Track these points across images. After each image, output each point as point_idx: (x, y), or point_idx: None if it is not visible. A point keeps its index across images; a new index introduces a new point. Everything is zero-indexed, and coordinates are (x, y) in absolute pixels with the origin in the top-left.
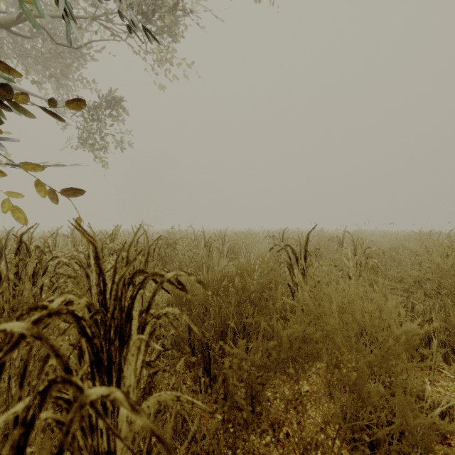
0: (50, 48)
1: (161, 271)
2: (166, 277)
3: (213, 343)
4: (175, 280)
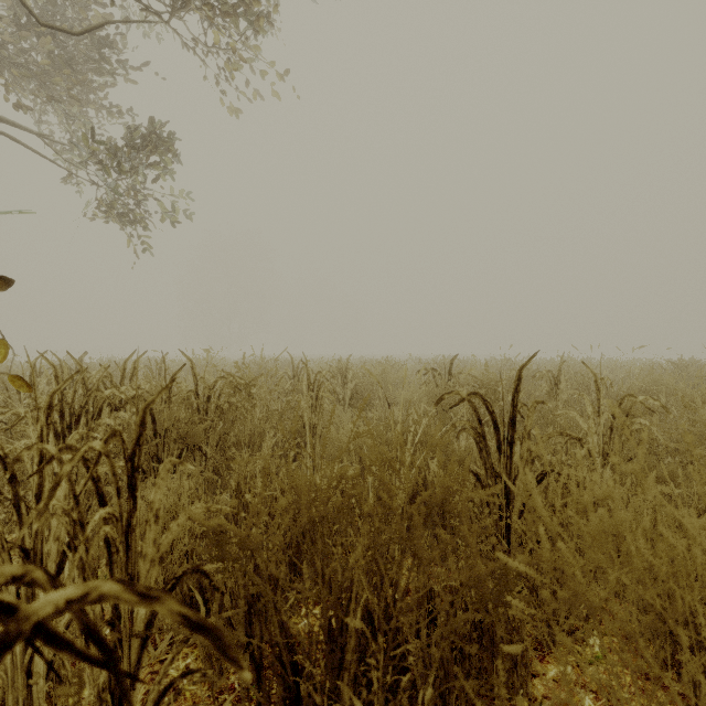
0: (48, 48)
1: (29, 567)
2: (23, 616)
3: (308, 661)
4: (77, 621)
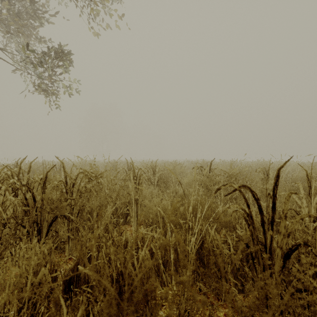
0: (7, 6)
1: None
2: None
3: None
4: None
